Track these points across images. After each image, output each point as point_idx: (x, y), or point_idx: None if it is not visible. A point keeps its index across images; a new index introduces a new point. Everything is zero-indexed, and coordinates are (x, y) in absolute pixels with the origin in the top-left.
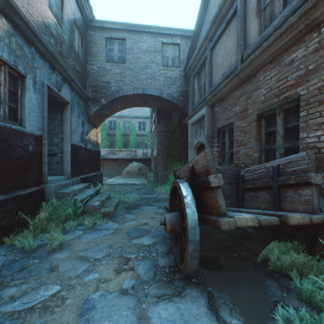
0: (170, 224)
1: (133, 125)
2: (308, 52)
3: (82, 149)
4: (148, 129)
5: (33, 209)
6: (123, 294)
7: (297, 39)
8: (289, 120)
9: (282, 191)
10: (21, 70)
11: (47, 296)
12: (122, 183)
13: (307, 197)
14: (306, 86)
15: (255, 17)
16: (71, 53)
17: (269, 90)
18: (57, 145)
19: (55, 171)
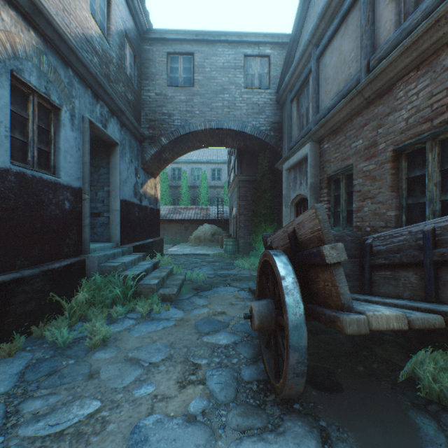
0: (260, 317)
1: (205, 173)
2: None
3: (136, 207)
4: (225, 179)
5: (70, 288)
6: (189, 423)
7: None
8: None
9: (441, 270)
10: (54, 100)
11: (82, 416)
12: (189, 252)
13: None
14: None
15: (391, 1)
16: (121, 77)
17: (414, 111)
18: (103, 201)
19: (100, 236)
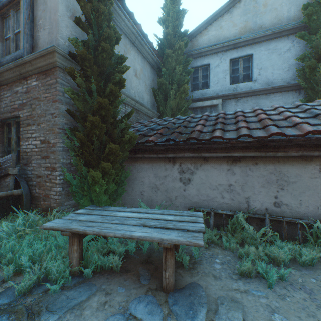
0: None
1: None
2: (23, 91)
3: None
4: None
5: None
6: None
7: (19, 79)
8: (20, 131)
9: None
10: None
11: None
12: None
13: (8, 182)
14: (23, 112)
15: None
16: None
17: (6, 105)
18: None
19: None
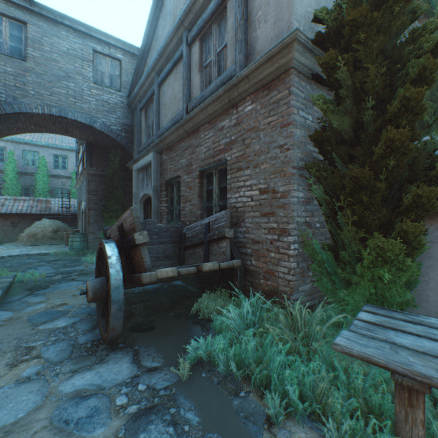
0: (94, 290)
1: (44, 158)
2: (231, 124)
3: None
4: (73, 168)
5: None
6: (23, 383)
7: (225, 110)
8: (222, 180)
9: (211, 245)
10: None
11: None
12: (19, 253)
13: (224, 249)
14: (230, 153)
15: (198, 72)
16: None
17: (208, 149)
18: None
19: None
